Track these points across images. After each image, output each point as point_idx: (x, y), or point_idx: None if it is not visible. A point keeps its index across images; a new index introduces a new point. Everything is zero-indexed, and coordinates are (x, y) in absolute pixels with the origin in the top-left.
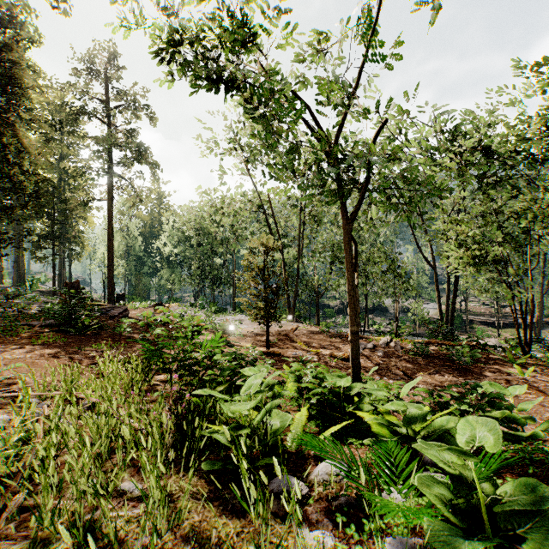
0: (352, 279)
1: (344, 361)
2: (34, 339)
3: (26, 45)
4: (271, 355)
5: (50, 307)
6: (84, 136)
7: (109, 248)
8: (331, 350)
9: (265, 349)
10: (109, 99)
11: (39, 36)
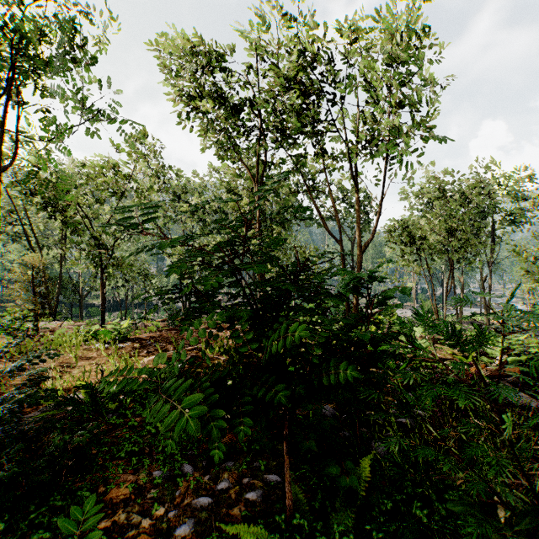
0: (102, 291)
1: None
2: None
3: None
4: None
5: None
6: None
7: None
8: None
9: None
10: None
11: None
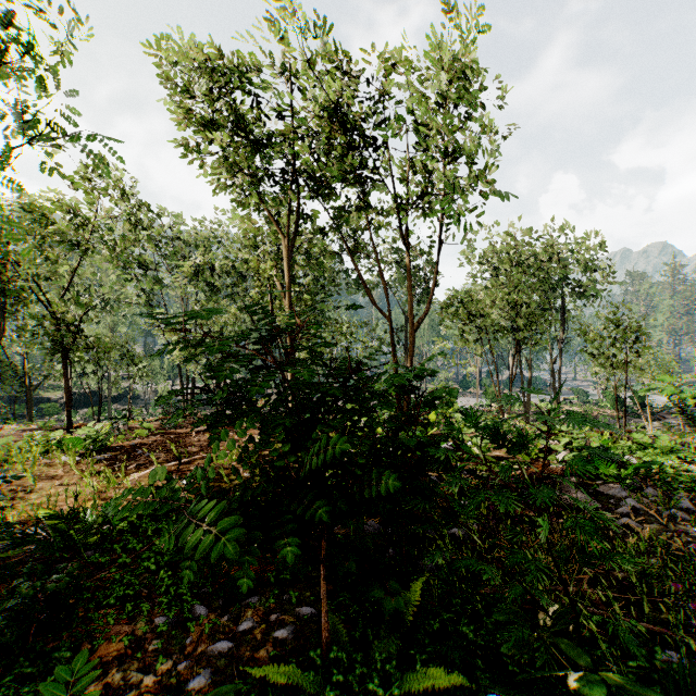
0: (67, 383)
1: None
2: None
3: None
4: None
5: None
6: None
7: None
8: None
9: None
10: None
11: None
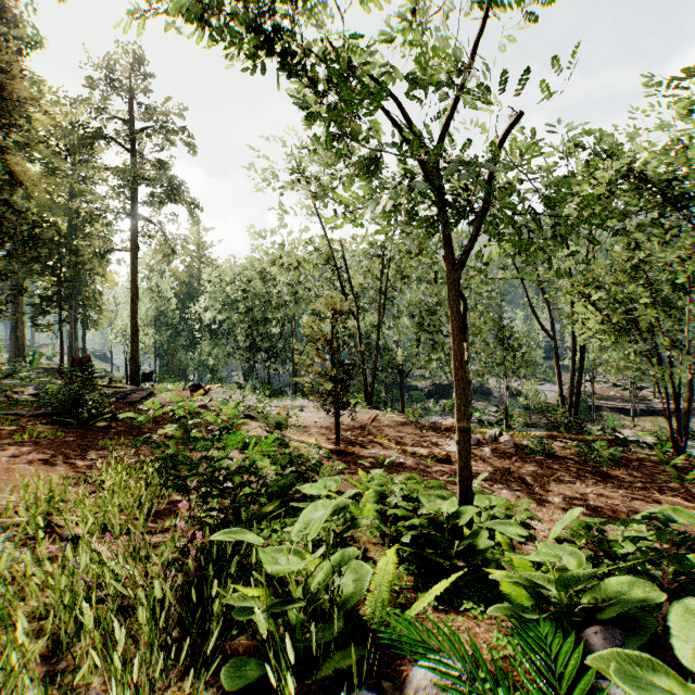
0: (459, 351)
1: (439, 462)
2: (19, 434)
3: (18, 45)
4: (342, 454)
5: (48, 390)
6: (99, 168)
7: (132, 313)
8: (422, 447)
9: (334, 446)
10: (132, 120)
11: (39, 36)
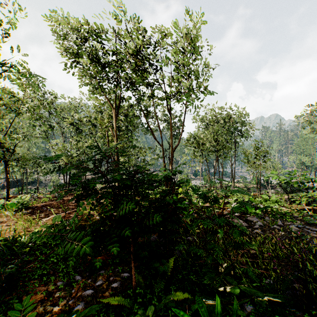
0: (7, 176)
1: None
2: None
3: None
4: None
5: None
6: None
7: None
8: None
9: None
10: None
11: None
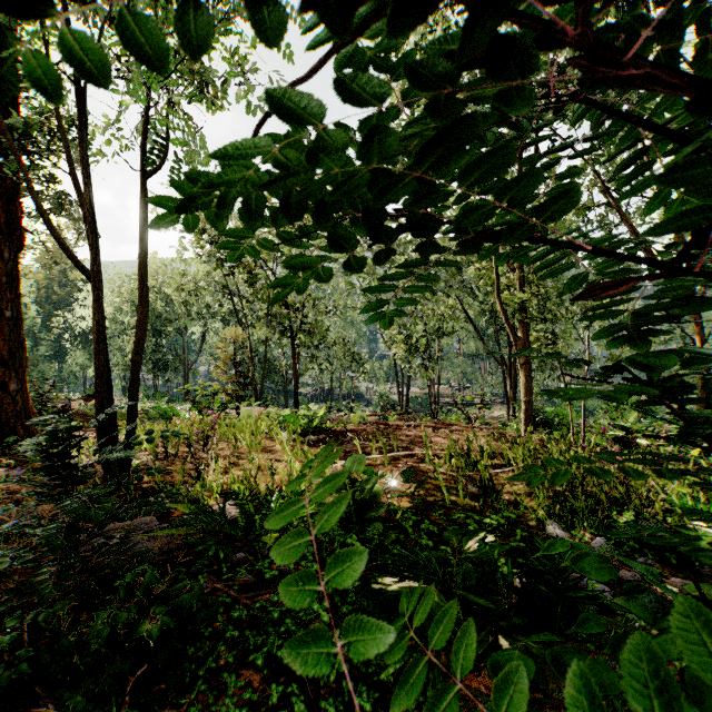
0: (295, 366)
1: None
2: None
3: None
4: None
5: None
6: None
7: None
8: None
9: None
10: None
11: None
